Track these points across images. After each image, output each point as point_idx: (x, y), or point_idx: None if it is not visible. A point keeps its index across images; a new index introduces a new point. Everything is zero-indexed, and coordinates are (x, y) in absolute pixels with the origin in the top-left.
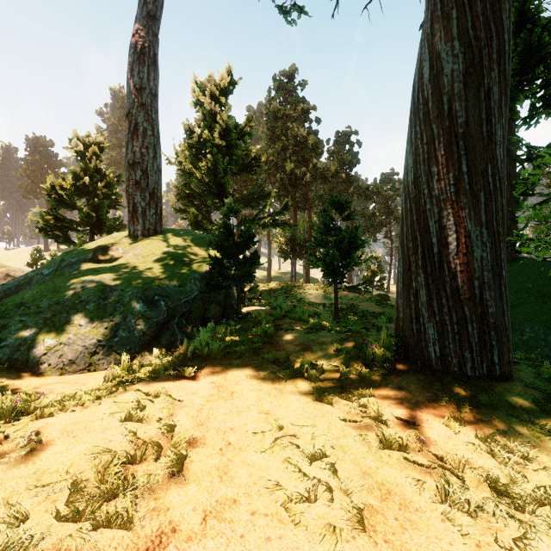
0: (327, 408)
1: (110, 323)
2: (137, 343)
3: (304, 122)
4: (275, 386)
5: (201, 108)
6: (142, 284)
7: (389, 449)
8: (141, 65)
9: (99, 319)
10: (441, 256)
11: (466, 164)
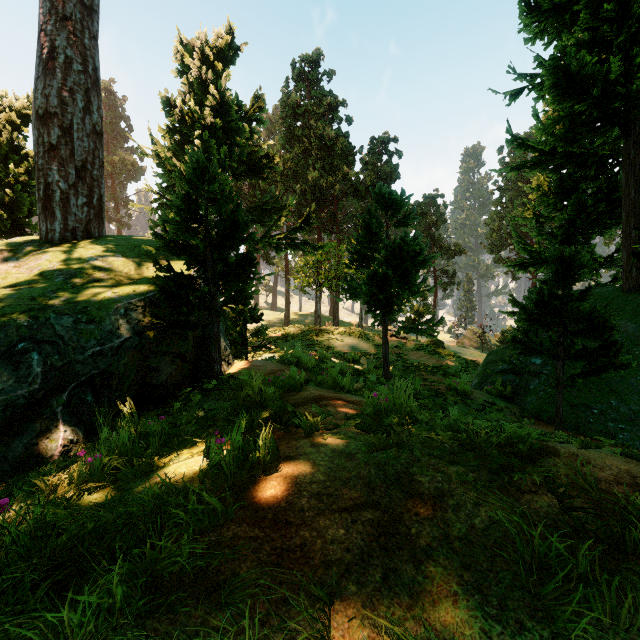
0: None
1: None
2: None
3: (331, 122)
4: None
5: (188, 75)
6: None
7: None
8: None
9: None
10: None
11: None
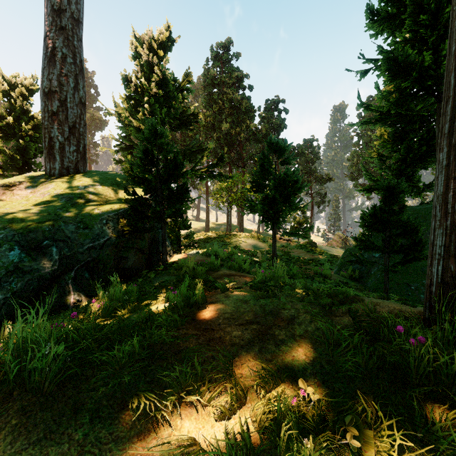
0: None
1: None
2: None
3: (238, 89)
4: None
5: (139, 59)
6: (28, 224)
7: None
8: None
9: None
10: None
11: None
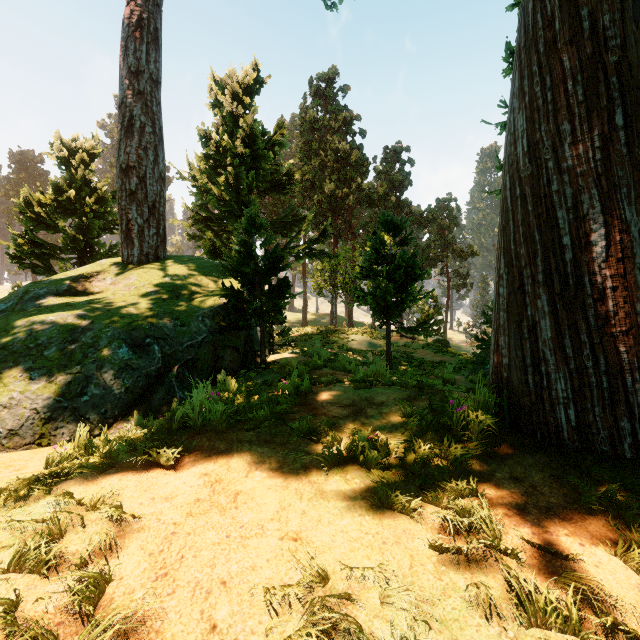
0: (402, 523)
1: (77, 375)
2: (116, 403)
3: (346, 135)
4: (311, 480)
5: (220, 109)
6: (129, 322)
7: (541, 627)
8: (138, 41)
9: (60, 370)
10: (578, 264)
11: (622, 114)
